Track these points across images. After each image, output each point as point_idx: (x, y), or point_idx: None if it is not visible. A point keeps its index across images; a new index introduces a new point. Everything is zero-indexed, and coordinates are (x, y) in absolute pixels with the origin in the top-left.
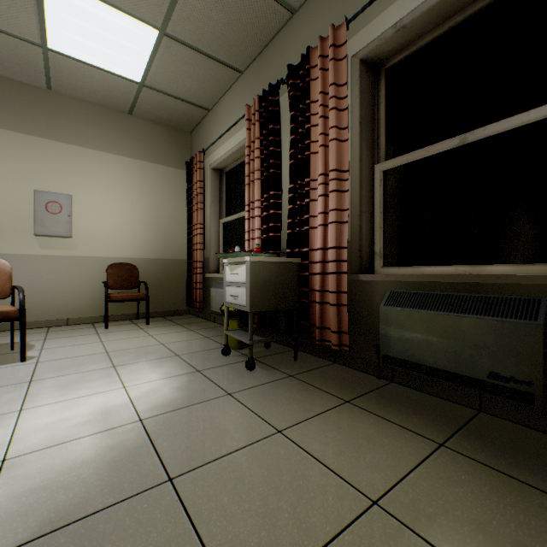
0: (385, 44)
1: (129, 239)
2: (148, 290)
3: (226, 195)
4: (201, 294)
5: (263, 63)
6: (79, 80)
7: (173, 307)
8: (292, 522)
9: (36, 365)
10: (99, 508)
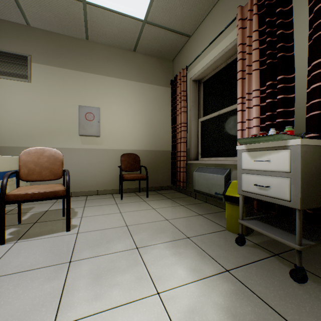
0: None
1: (133, 137)
2: (147, 172)
3: (203, 99)
4: (184, 176)
5: None
6: (104, 27)
7: (161, 184)
8: None
9: (76, 236)
10: None
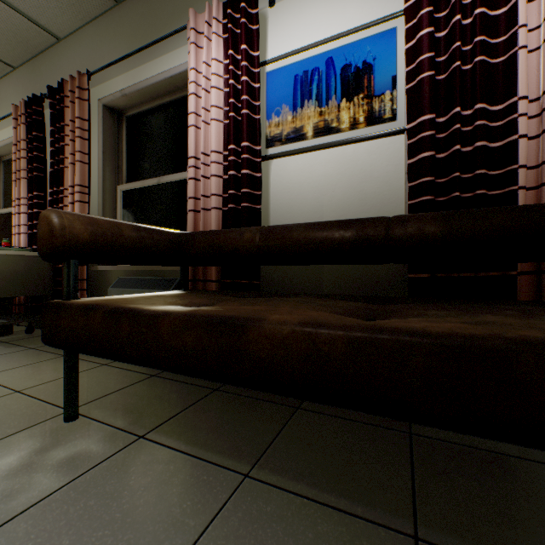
0: (118, 101)
1: None
2: None
3: (4, 185)
4: None
5: (36, 69)
6: None
7: None
8: None
9: None
10: None
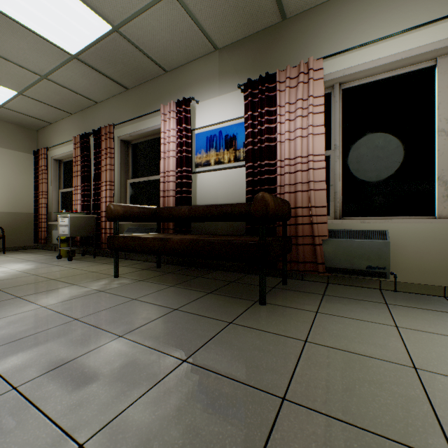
0: (128, 138)
1: None
2: (4, 232)
3: (64, 175)
4: (45, 234)
5: (84, 116)
6: None
7: (23, 244)
8: (70, 274)
9: None
10: (14, 278)
